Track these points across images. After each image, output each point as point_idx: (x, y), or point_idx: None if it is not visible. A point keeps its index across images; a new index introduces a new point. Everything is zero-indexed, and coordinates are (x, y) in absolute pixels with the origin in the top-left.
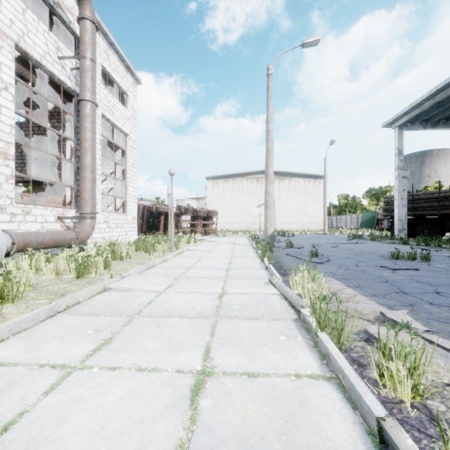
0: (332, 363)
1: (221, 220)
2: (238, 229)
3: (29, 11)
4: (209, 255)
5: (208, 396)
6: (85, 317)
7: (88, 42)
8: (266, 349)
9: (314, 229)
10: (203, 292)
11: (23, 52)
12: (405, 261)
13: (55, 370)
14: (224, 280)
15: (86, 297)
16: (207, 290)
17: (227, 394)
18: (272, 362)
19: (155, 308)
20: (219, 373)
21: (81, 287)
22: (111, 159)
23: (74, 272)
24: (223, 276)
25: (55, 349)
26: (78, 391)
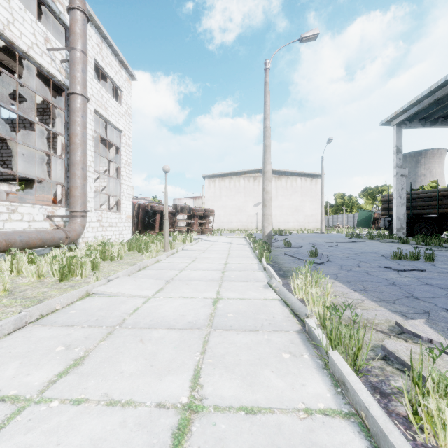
0: (350, 394)
1: (217, 219)
2: (235, 228)
3: None
4: (205, 255)
5: (194, 445)
6: (58, 329)
7: (79, 33)
8: (267, 372)
9: (311, 228)
10: (196, 298)
11: (8, 42)
12: (408, 262)
13: (5, 404)
14: (219, 283)
15: (65, 303)
16: (201, 294)
17: (219, 441)
18: (275, 391)
19: (141, 317)
20: (210, 408)
21: (62, 291)
22: (104, 156)
23: (57, 274)
24: (218, 278)
25: (13, 373)
26: (25, 438)
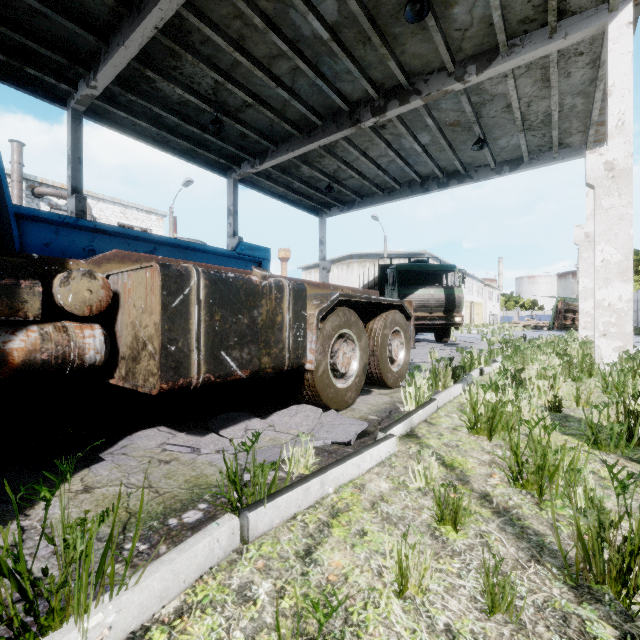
0: None
1: None
2: None
3: None
4: None
5: None
6: None
7: None
8: None
9: None
10: None
11: None
12: None
13: None
14: None
15: None
16: None
17: None
18: None
19: None
20: None
21: None
22: None
23: None
24: None
25: None
26: None
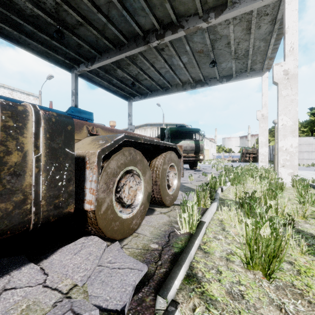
0: None
1: None
2: None
3: None
4: None
5: None
6: None
7: None
8: None
9: None
10: None
11: None
12: None
13: None
14: None
15: None
16: None
17: None
18: None
19: None
20: None
21: None
22: None
23: None
24: None
25: None
26: None
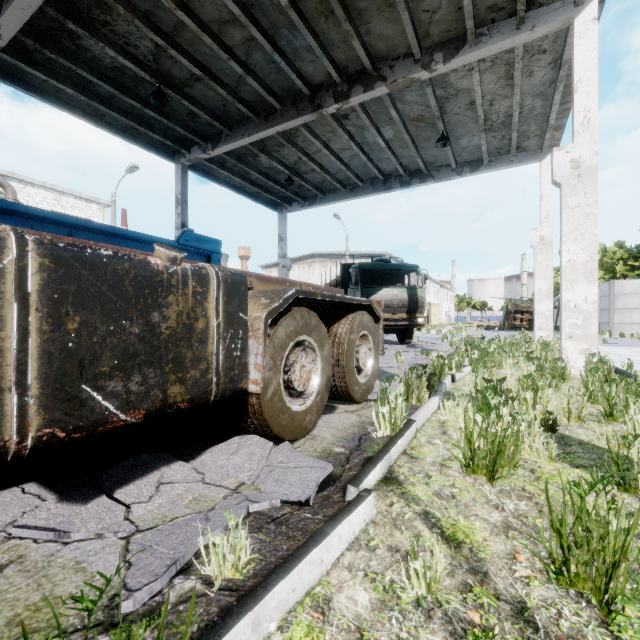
0: None
1: None
2: None
3: None
4: None
5: None
6: None
7: None
8: None
9: None
10: None
11: None
12: None
13: None
14: None
15: None
16: None
17: None
18: None
19: None
20: None
21: None
22: None
23: None
24: None
25: None
26: None
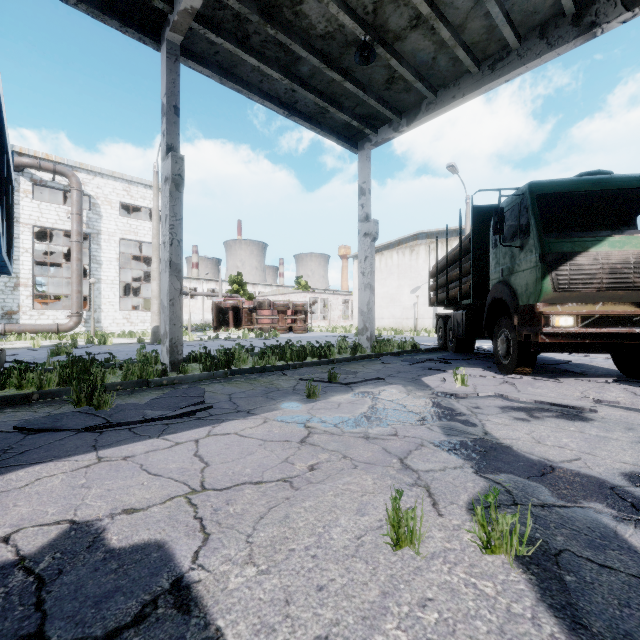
0: None
1: None
2: (387, 327)
3: (44, 203)
4: None
5: None
6: None
7: (73, 203)
8: None
9: None
10: None
11: (42, 226)
12: None
13: None
14: None
15: None
16: None
17: None
18: None
19: None
20: None
21: None
22: (137, 269)
23: None
24: None
25: None
26: None
